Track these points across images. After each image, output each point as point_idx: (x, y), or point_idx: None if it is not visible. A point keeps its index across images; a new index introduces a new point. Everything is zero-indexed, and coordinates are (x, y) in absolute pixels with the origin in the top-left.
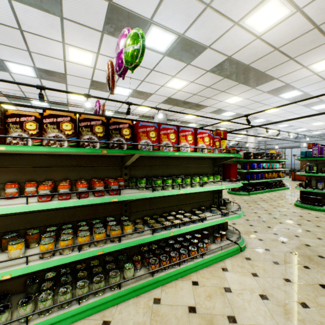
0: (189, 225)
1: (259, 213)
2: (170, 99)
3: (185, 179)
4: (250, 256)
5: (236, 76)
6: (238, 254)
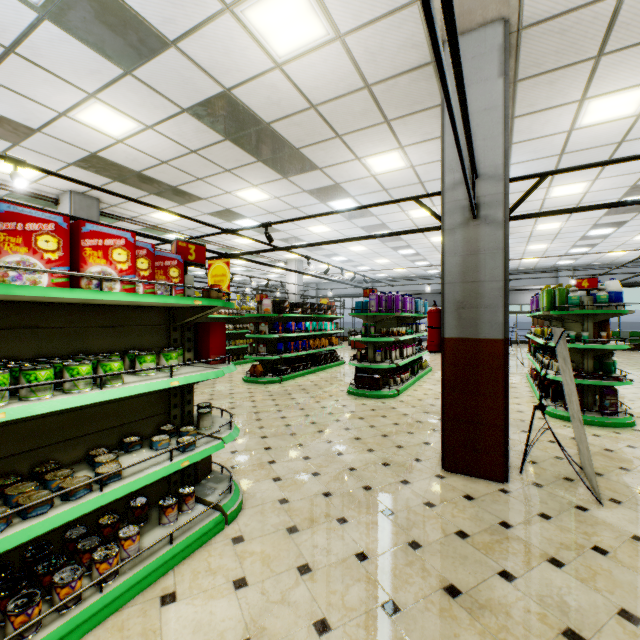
0: (43, 515)
1: (290, 416)
2: (99, 160)
3: (29, 372)
4: (246, 529)
5: (250, 143)
6: (219, 533)
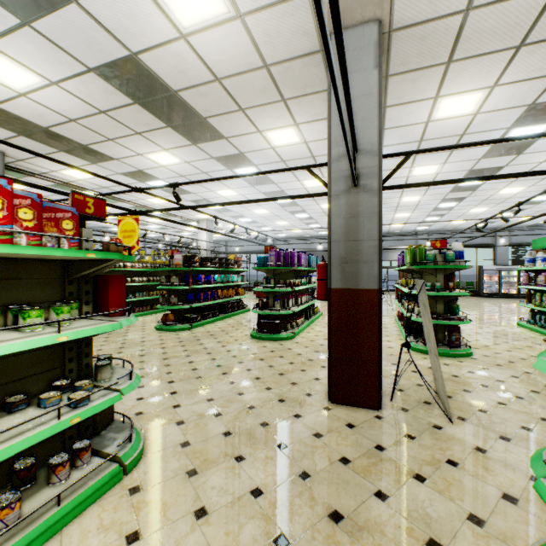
0: None
1: (198, 361)
2: (0, 113)
3: None
4: (144, 478)
5: (159, 109)
6: (116, 485)
